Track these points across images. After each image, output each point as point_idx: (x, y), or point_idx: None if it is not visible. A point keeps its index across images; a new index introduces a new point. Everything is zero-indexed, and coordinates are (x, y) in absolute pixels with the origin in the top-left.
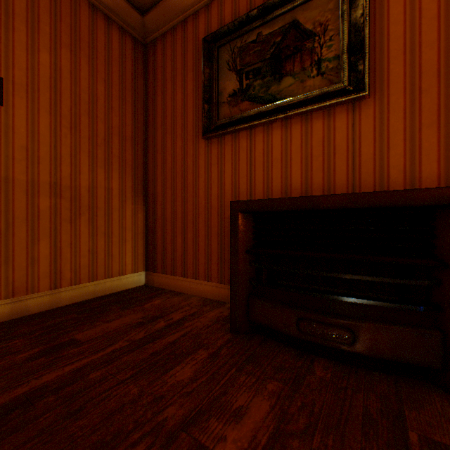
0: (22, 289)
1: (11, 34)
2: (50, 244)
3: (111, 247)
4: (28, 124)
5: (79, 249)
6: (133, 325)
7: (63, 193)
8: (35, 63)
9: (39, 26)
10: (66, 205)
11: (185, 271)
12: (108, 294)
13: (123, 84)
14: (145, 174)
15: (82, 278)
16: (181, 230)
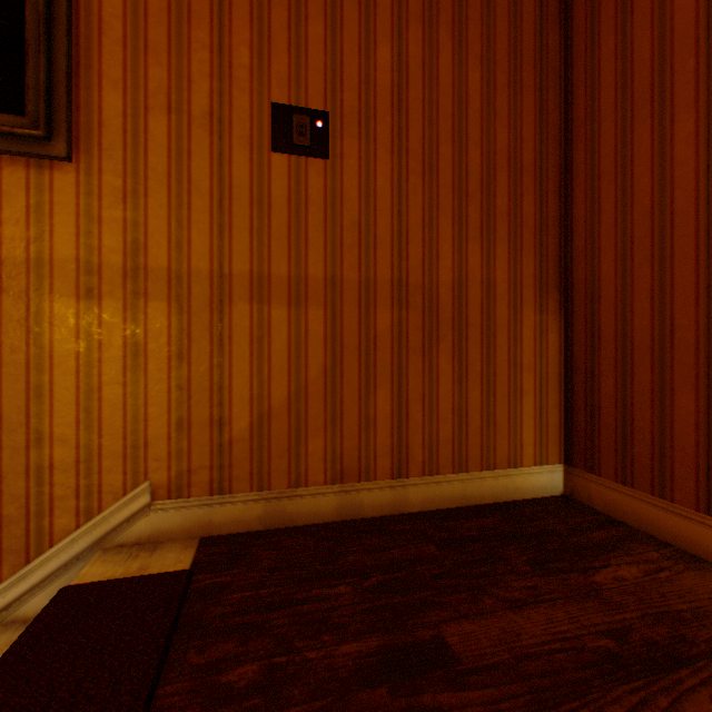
0: (351, 470)
1: (338, 33)
2: (391, 394)
3: (491, 404)
4: (360, 182)
5: (434, 407)
6: (591, 659)
7: (410, 299)
8: (369, 70)
9: (375, 1)
10: (414, 321)
11: (709, 498)
12: (486, 503)
13: (515, 55)
14: (562, 243)
15: (440, 463)
16: (689, 376)
